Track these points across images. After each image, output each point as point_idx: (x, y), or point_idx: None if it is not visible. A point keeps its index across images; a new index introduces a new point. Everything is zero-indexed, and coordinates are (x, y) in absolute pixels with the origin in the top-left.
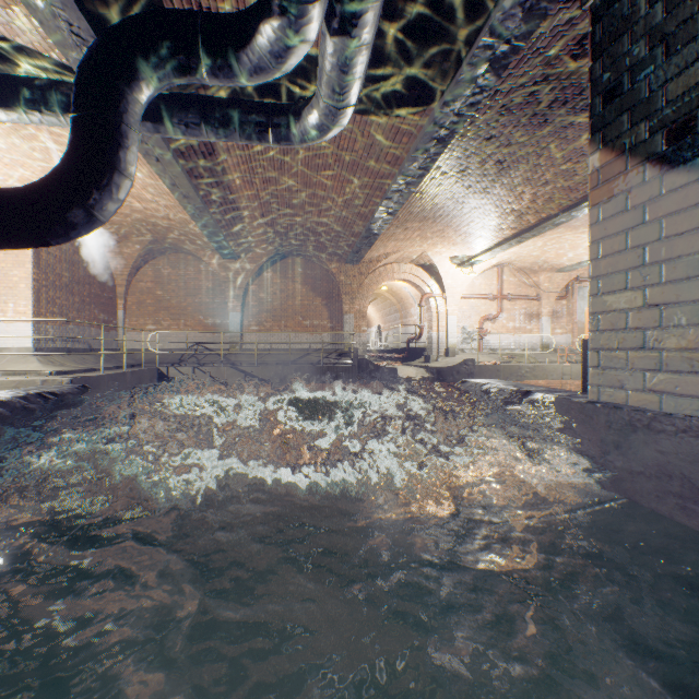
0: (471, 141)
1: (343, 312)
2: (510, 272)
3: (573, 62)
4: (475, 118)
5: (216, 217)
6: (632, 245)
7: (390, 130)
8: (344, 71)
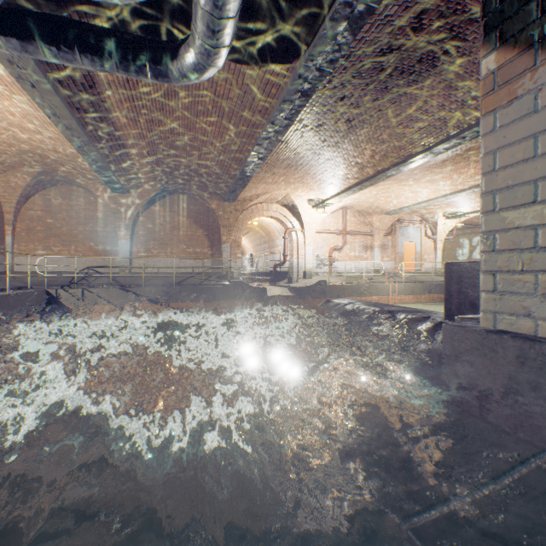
0: (328, 98)
1: (221, 242)
2: (352, 213)
3: (412, 35)
4: (333, 76)
5: (103, 152)
6: (545, 150)
7: (261, 80)
8: (218, 6)
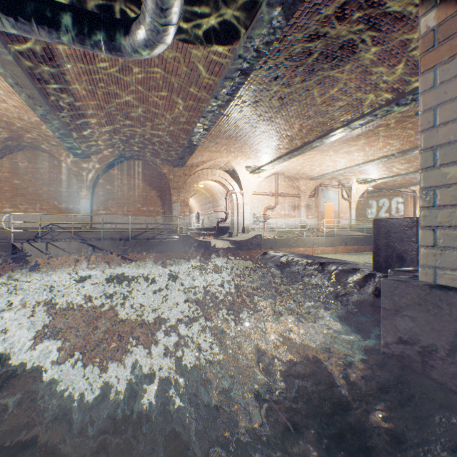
0: (264, 77)
1: (172, 202)
2: (282, 179)
3: (336, 23)
4: (268, 58)
5: (64, 120)
6: None
7: (205, 59)
8: None
